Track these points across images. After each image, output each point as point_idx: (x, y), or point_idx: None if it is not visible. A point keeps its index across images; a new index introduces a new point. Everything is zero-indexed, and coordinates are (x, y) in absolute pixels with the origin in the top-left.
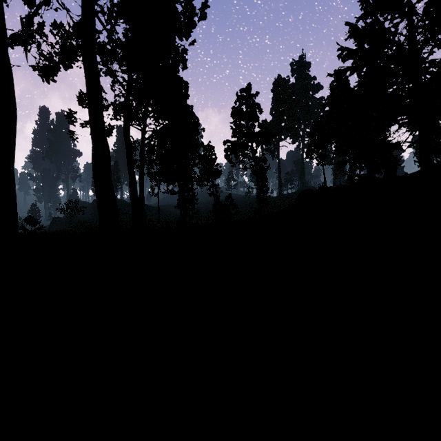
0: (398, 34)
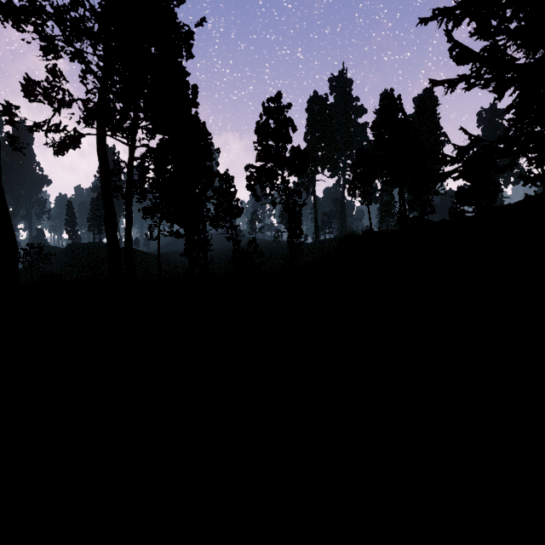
0: None
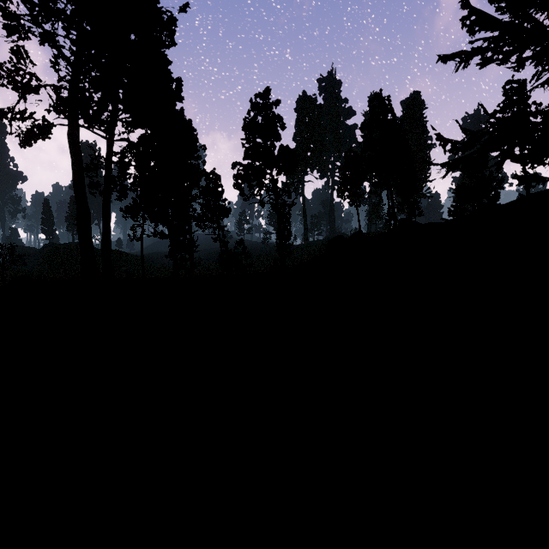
0: None
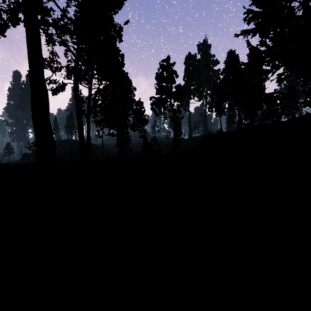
0: (294, 1)
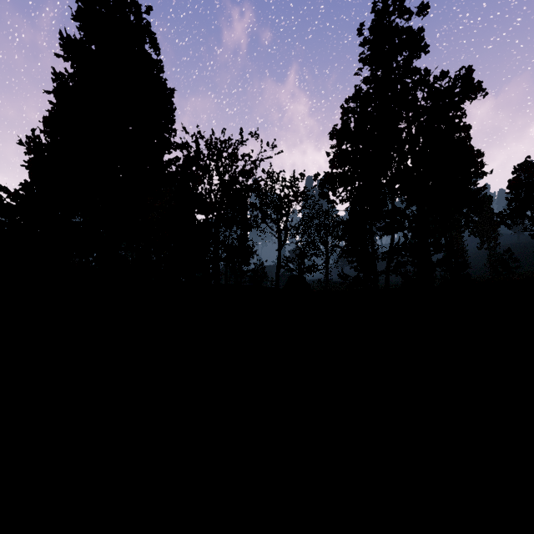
0: None
